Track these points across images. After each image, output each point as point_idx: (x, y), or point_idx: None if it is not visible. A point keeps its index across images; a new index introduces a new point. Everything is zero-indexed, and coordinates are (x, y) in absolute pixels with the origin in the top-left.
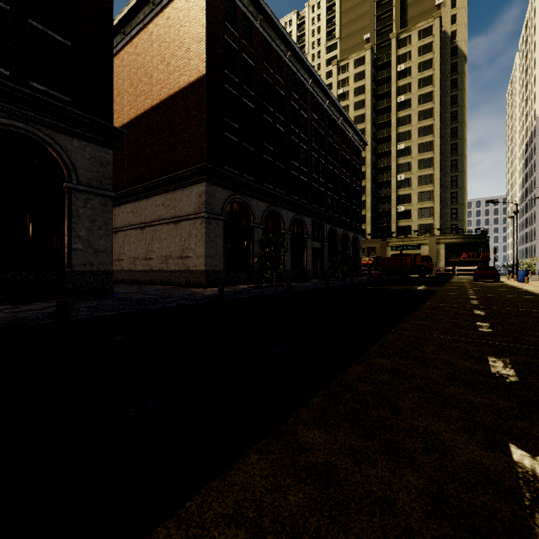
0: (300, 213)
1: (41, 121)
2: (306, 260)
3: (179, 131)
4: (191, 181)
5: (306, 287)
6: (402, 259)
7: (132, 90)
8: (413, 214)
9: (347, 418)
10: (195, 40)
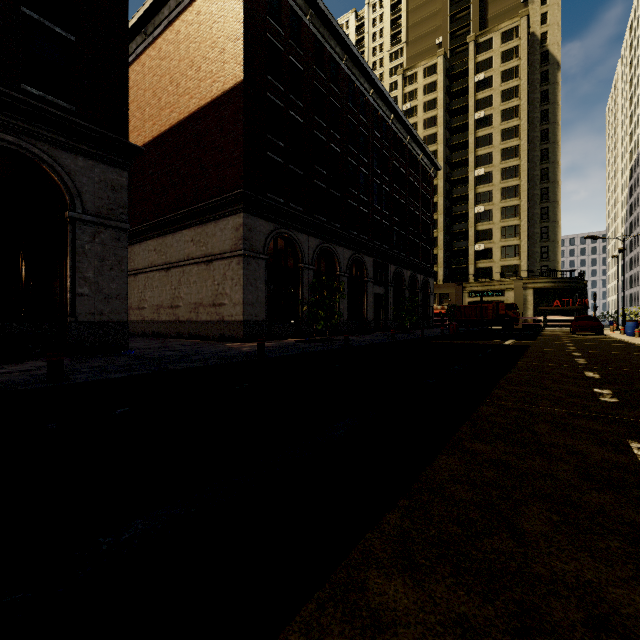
0: (359, 251)
1: (37, 134)
2: (367, 309)
3: (212, 151)
4: (226, 211)
5: (366, 341)
6: (482, 308)
7: (155, 102)
8: (494, 253)
9: (445, 553)
10: (231, 39)
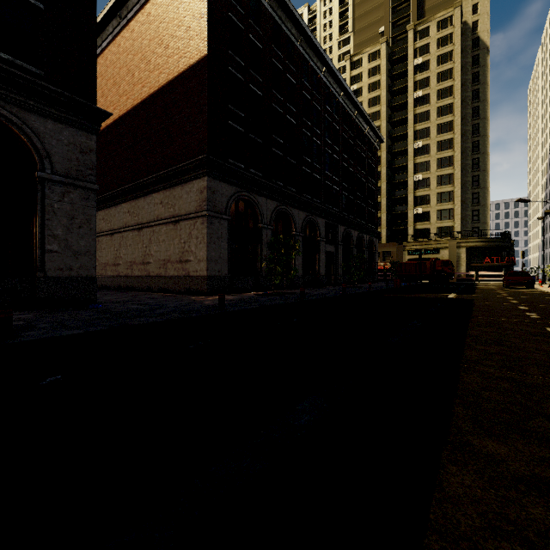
0: (312, 213)
1: (5, 97)
2: (319, 265)
3: (179, 121)
4: (191, 176)
5: (320, 295)
6: (421, 264)
7: (129, 78)
8: (431, 216)
9: None
10: (196, 17)
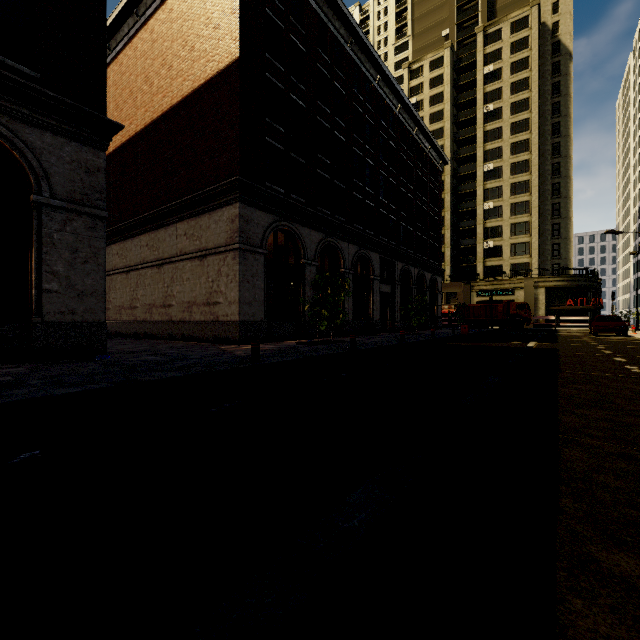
0: (364, 247)
1: None
2: (373, 308)
3: (206, 136)
4: (221, 202)
5: (374, 344)
6: (492, 307)
7: (147, 87)
8: (504, 251)
9: None
10: (226, 13)
